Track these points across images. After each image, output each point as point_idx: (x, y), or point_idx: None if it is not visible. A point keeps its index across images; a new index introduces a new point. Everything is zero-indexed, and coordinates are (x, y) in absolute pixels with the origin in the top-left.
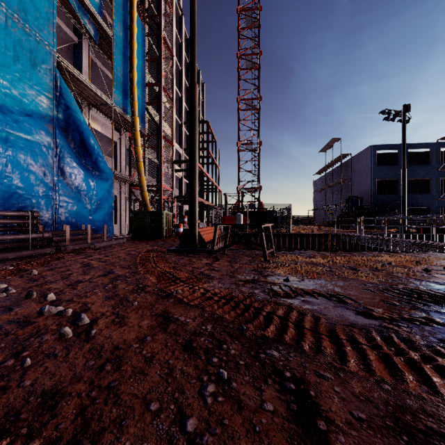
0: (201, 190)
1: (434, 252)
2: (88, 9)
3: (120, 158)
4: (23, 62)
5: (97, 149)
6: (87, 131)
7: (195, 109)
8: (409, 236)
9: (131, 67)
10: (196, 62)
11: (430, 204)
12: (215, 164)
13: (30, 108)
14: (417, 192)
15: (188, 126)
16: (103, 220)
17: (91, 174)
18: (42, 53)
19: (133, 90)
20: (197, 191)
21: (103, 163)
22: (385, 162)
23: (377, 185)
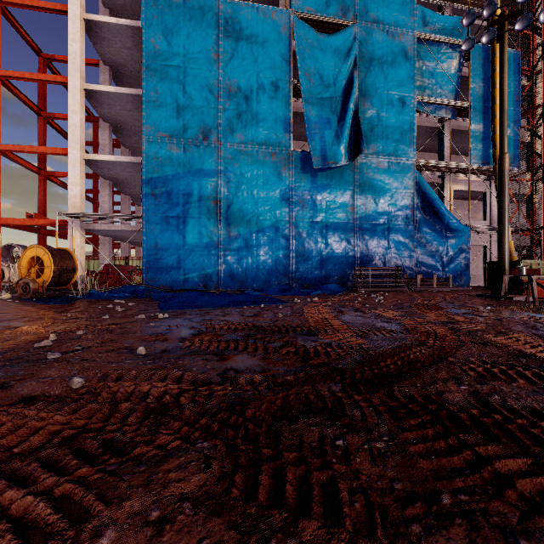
0: None
1: None
2: (443, 103)
3: (490, 207)
4: (396, 181)
5: (447, 214)
6: (438, 204)
7: (503, 176)
8: None
9: (492, 118)
10: (505, 134)
11: None
12: None
13: (400, 205)
14: None
15: None
16: (456, 270)
17: (444, 234)
18: (406, 168)
19: (495, 139)
20: (506, 246)
21: (454, 223)
22: None
23: None
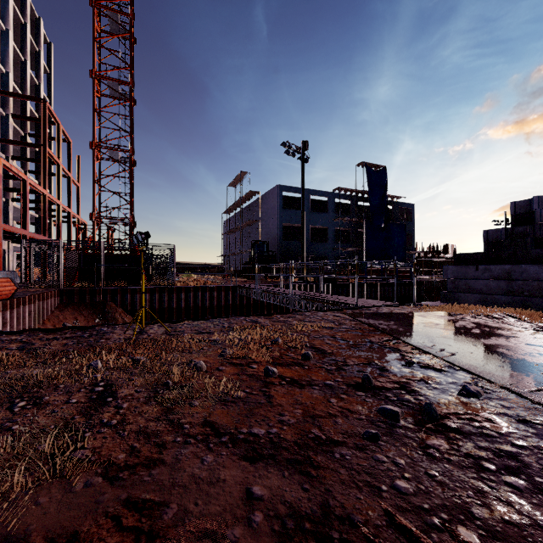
0: (24, 215)
1: (314, 311)
2: None
3: None
4: None
5: None
6: None
7: None
8: (307, 286)
9: None
10: None
11: (327, 253)
12: (68, 177)
13: None
14: (318, 240)
15: (4, 100)
16: None
17: None
18: None
19: None
20: None
21: None
22: (292, 206)
23: (285, 231)
